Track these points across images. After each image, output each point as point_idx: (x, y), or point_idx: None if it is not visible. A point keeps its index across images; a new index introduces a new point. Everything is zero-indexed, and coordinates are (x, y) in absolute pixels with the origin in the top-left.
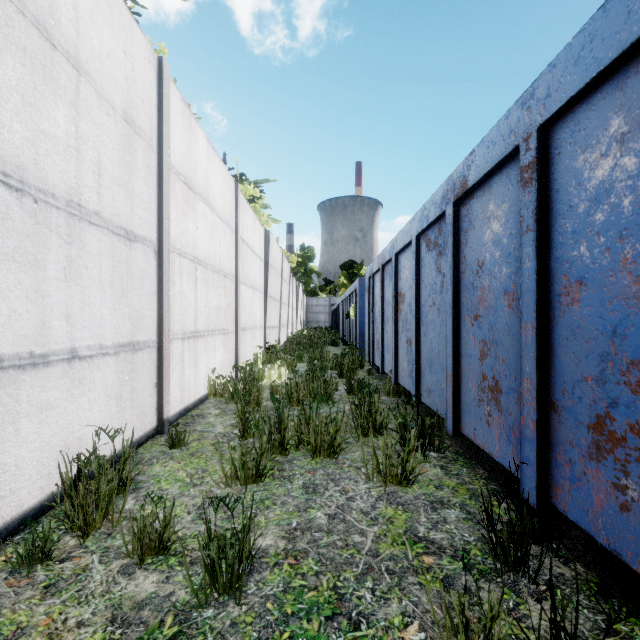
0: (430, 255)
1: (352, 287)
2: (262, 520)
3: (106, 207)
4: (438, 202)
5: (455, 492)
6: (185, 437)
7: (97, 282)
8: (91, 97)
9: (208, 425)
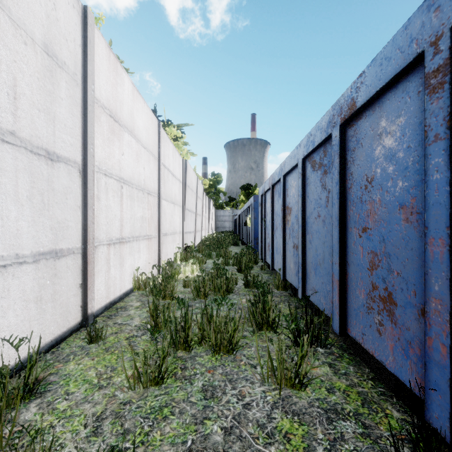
0: (315, 174)
1: (249, 202)
2: (157, 437)
3: (23, 128)
4: (324, 127)
5: (347, 397)
6: (102, 333)
7: (12, 197)
8: (5, 24)
9: (127, 318)
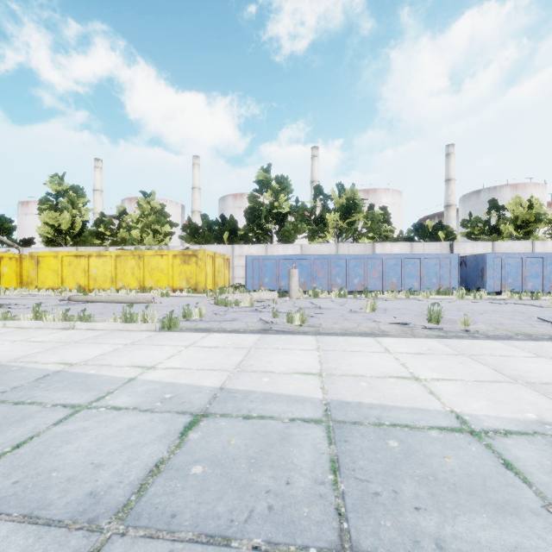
0: None
1: None
2: None
3: None
4: None
5: None
6: None
7: None
8: None
9: None
